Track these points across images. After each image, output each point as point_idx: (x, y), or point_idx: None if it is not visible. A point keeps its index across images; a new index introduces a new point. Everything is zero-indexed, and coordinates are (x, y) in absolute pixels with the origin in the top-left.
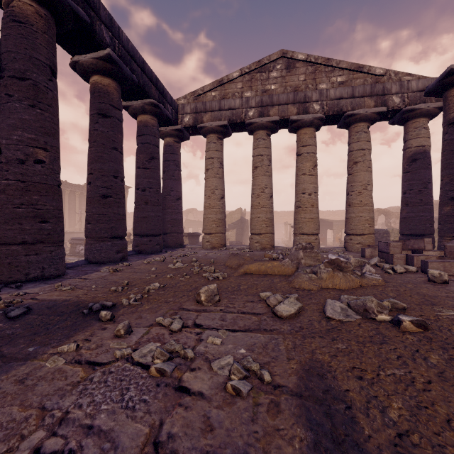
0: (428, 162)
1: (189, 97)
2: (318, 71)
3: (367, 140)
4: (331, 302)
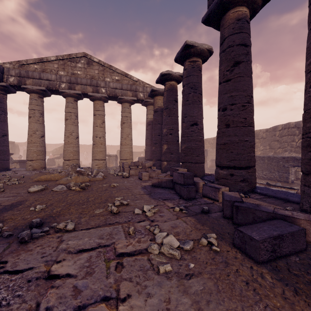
0: None
1: (14, 64)
2: (106, 70)
3: (129, 112)
4: (59, 185)
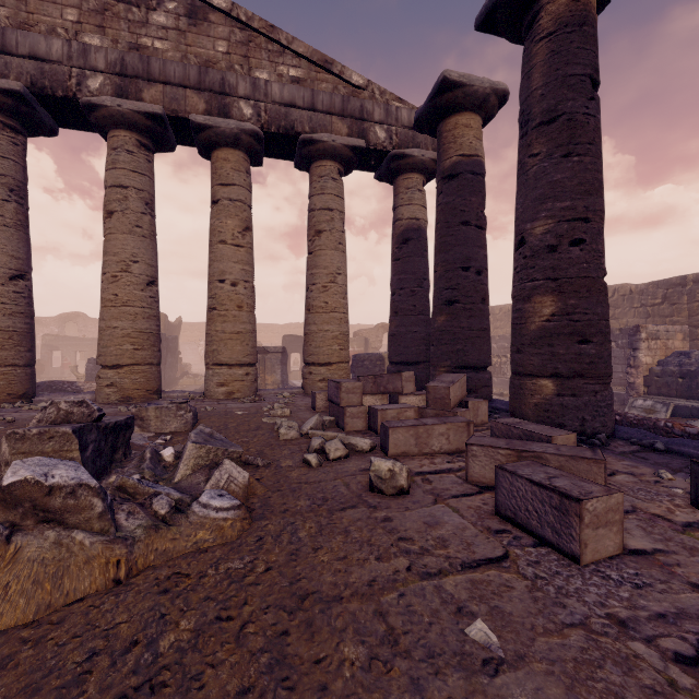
0: (423, 245)
1: None
2: (255, 44)
3: (337, 194)
4: None
